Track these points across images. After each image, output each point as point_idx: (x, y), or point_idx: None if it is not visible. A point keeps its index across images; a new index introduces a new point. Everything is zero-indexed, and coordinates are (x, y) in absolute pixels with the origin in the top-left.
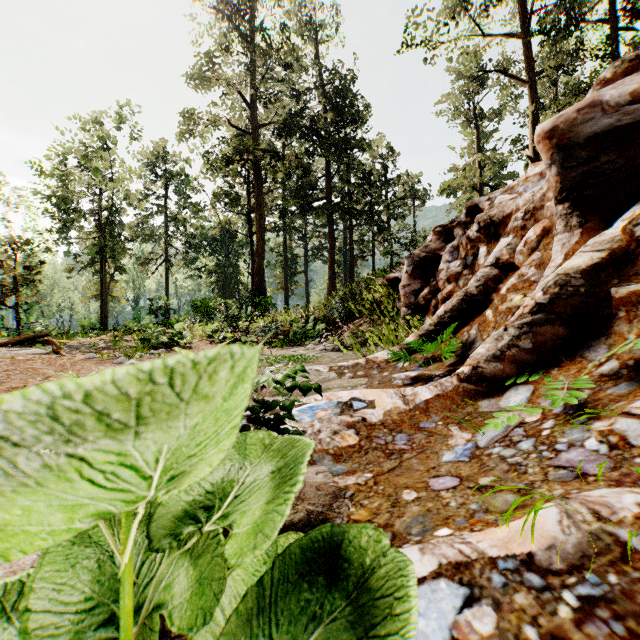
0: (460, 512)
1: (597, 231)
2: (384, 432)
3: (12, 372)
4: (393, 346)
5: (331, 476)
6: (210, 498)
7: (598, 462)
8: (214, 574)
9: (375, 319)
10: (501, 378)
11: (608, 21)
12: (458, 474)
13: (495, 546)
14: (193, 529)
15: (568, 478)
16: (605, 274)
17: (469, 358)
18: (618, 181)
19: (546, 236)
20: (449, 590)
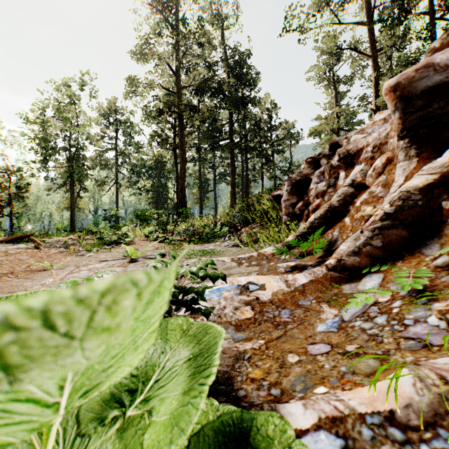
0: (333, 373)
1: (430, 159)
2: (272, 308)
3: (4, 262)
4: (277, 243)
5: (233, 342)
6: (132, 380)
7: (439, 335)
8: (135, 445)
9: (264, 224)
10: (358, 268)
11: (428, 13)
12: (329, 342)
13: (363, 404)
14: (115, 412)
15: (416, 347)
16: (437, 191)
17: (334, 253)
18: (445, 122)
19: (389, 164)
20: (328, 440)
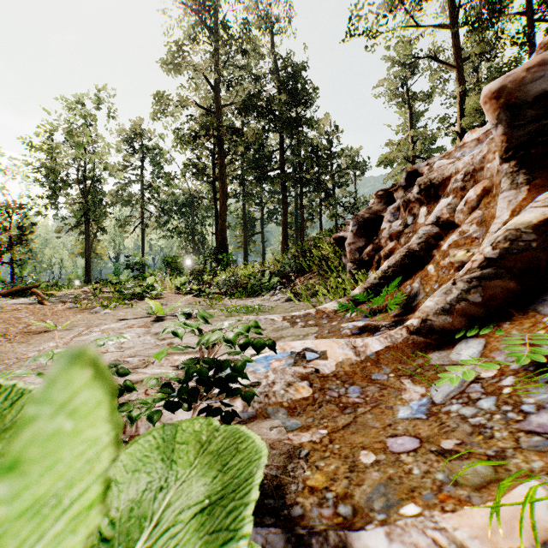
0: (426, 483)
1: (544, 188)
2: (337, 384)
3: None
4: (340, 297)
5: (285, 432)
6: None
7: None
8: None
9: (323, 273)
10: (450, 331)
11: (526, 13)
12: (417, 434)
13: (476, 537)
14: None
15: (544, 447)
16: None
17: (418, 311)
18: None
19: (486, 195)
20: None
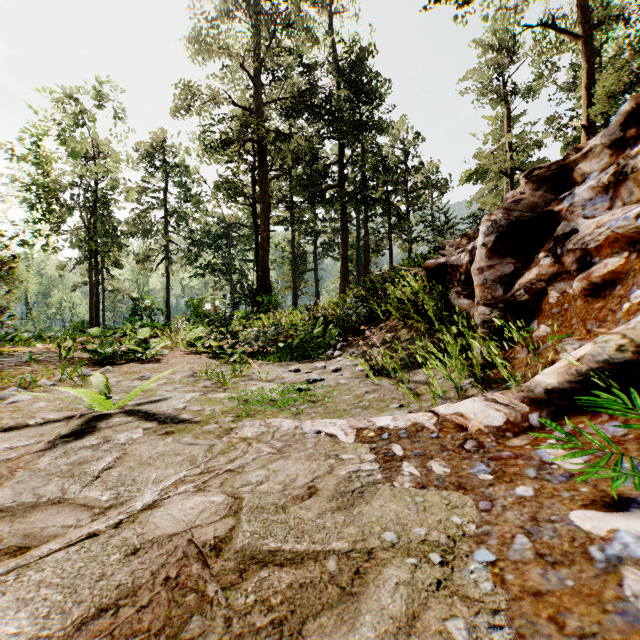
0: None
1: None
2: None
3: None
4: (474, 379)
5: None
6: None
7: None
8: None
9: (414, 324)
10: None
11: None
12: None
13: None
14: None
15: None
16: None
17: None
18: None
19: None
20: None
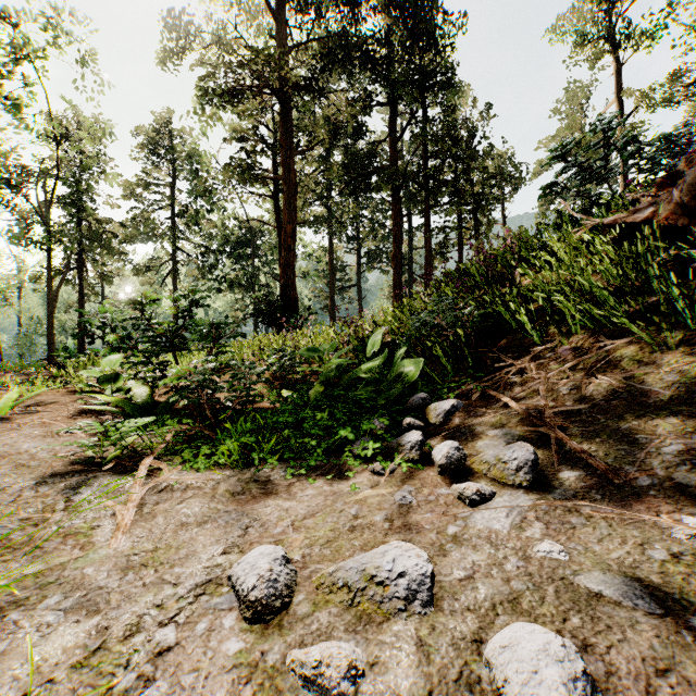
0: None
1: None
2: None
3: None
4: None
5: None
6: None
7: None
8: None
9: None
10: None
11: None
12: None
13: None
14: None
15: None
16: None
17: None
18: None
19: None
20: None
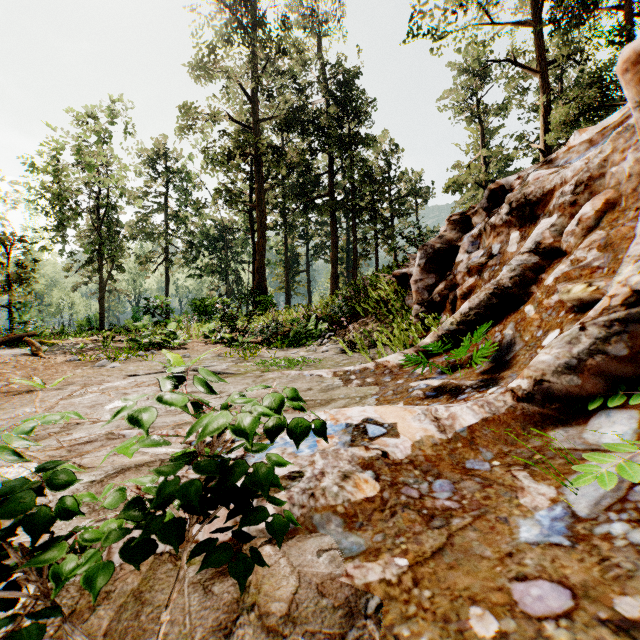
0: None
1: None
2: (415, 475)
3: None
4: (405, 348)
5: (341, 560)
6: None
7: None
8: None
9: (382, 318)
10: (578, 397)
11: (623, 7)
12: (562, 578)
13: None
14: None
15: None
16: None
17: (527, 368)
18: None
19: (610, 210)
20: None
